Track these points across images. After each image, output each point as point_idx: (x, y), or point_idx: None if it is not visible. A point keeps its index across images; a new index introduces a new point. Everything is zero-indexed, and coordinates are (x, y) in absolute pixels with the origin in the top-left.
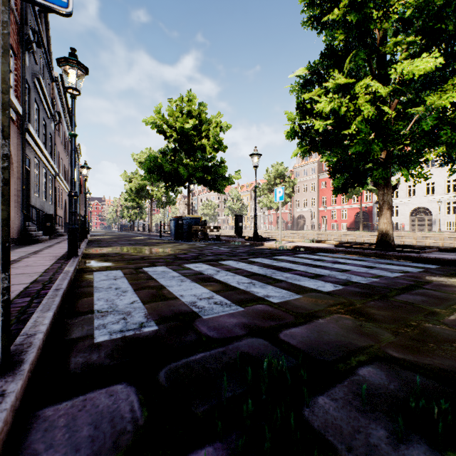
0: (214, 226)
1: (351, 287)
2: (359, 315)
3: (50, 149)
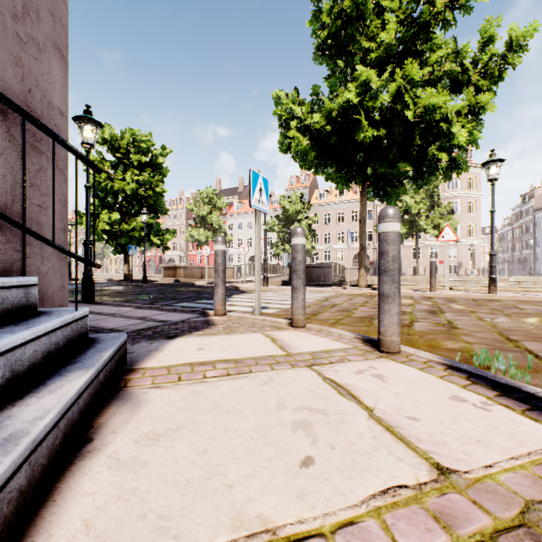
0: None
1: None
2: None
3: None
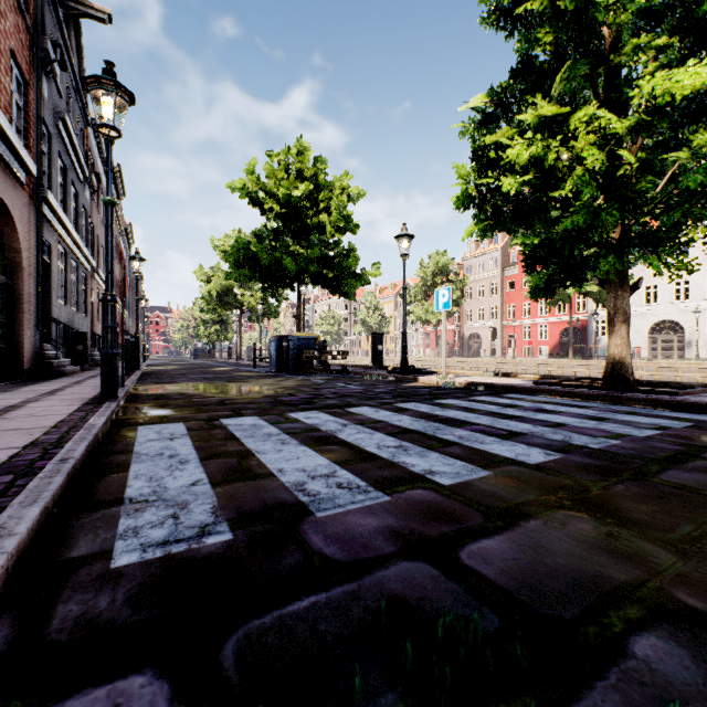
0: (338, 351)
1: (576, 456)
2: (602, 512)
3: (83, 230)
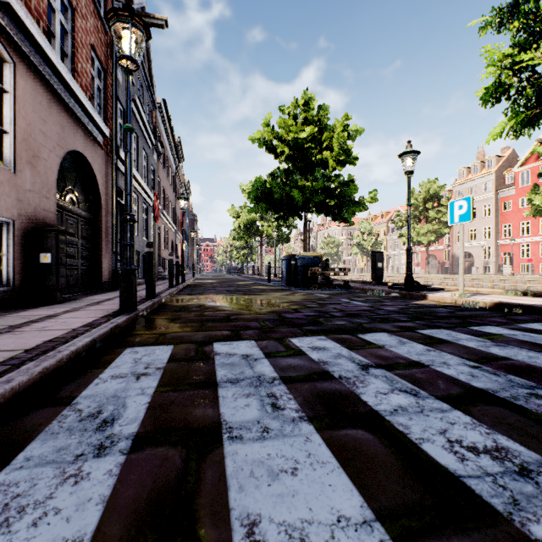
0: (339, 268)
1: None
2: None
3: (152, 183)
